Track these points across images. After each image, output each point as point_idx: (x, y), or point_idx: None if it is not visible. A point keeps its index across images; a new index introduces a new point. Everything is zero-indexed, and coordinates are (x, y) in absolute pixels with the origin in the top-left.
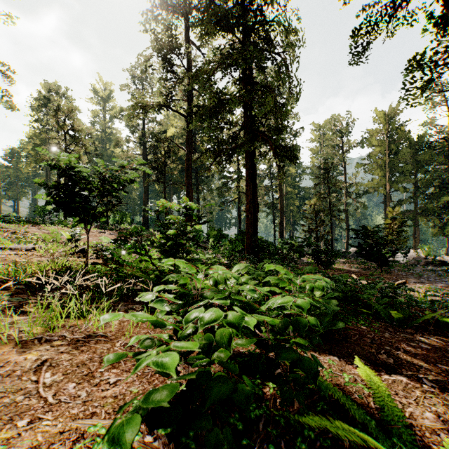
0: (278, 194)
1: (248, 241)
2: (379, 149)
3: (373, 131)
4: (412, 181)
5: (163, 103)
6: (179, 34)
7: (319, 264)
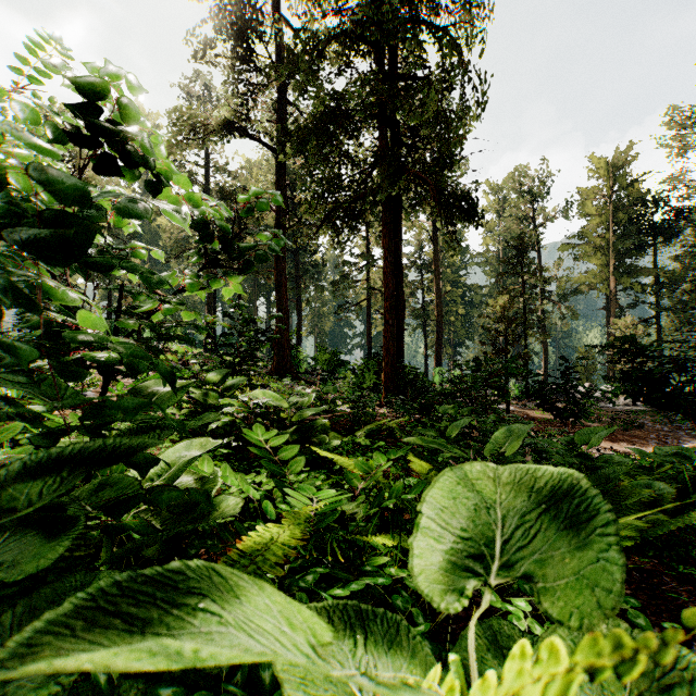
0: (430, 296)
1: (388, 370)
2: (597, 220)
3: (588, 191)
4: (654, 272)
5: (233, 121)
6: (263, 4)
7: (554, 414)
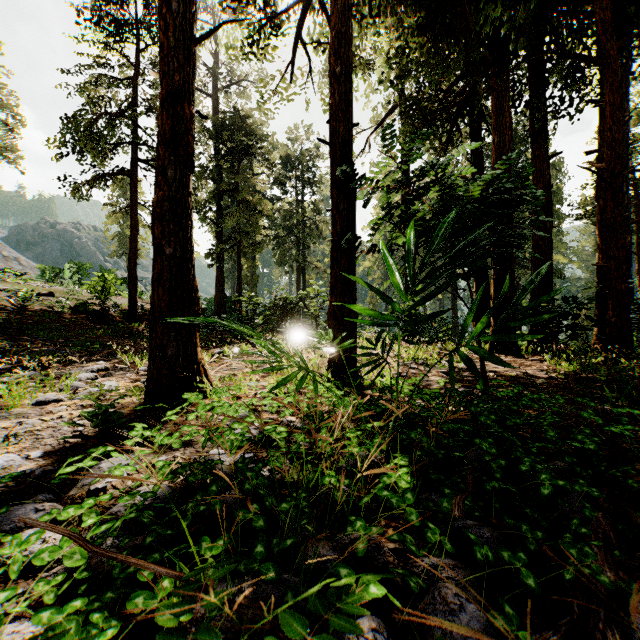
0: None
1: None
2: None
3: None
4: None
5: None
6: None
7: None
